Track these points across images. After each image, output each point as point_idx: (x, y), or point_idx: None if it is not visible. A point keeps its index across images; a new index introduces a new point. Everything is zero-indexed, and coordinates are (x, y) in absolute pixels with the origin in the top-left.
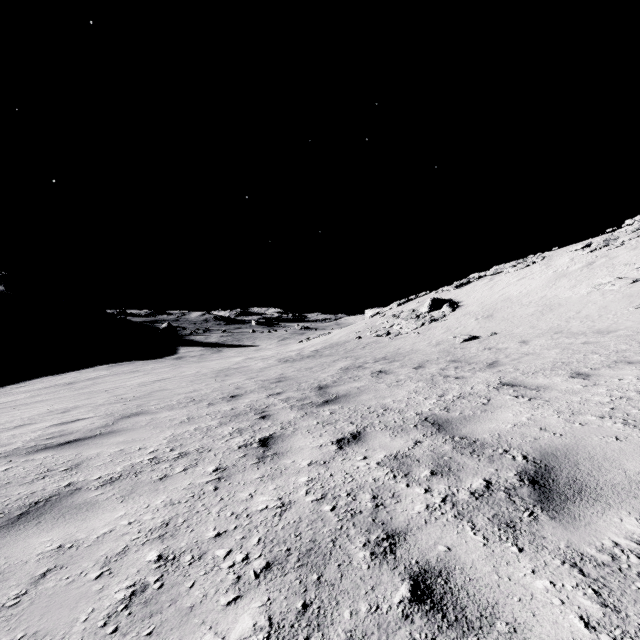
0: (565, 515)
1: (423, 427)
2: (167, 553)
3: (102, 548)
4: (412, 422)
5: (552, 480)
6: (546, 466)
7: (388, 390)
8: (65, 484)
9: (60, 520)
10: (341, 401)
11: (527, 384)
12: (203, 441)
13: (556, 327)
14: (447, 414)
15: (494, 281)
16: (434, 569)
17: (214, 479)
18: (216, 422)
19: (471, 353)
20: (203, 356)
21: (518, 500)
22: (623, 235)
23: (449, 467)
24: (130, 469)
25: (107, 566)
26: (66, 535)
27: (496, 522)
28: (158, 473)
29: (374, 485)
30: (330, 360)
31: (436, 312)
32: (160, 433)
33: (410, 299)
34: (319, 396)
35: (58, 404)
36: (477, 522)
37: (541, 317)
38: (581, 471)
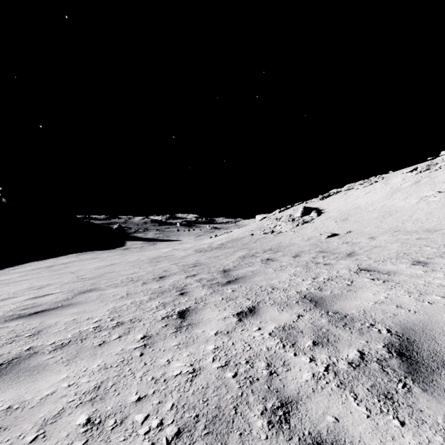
0: (435, 387)
1: (303, 303)
2: (95, 417)
3: (42, 410)
4: (294, 299)
5: (416, 352)
6: (408, 339)
7: (274, 273)
8: (26, 348)
9: (15, 381)
10: (240, 281)
11: (380, 269)
12: (136, 313)
13: (395, 227)
14: (321, 293)
15: (347, 195)
16: (326, 442)
17: (141, 346)
18: (147, 297)
19: (333, 246)
20: (143, 247)
21: (390, 371)
22: (440, 162)
23: (327, 338)
24: (78, 336)
25: (43, 429)
26: (16, 396)
27: (375, 393)
28: (98, 340)
29: (268, 354)
30: (231, 251)
31: (306, 217)
32: (105, 306)
33: (288, 207)
34: (224, 277)
35: (36, 282)
36: (358, 392)
37: (383, 220)
38: (439, 345)
